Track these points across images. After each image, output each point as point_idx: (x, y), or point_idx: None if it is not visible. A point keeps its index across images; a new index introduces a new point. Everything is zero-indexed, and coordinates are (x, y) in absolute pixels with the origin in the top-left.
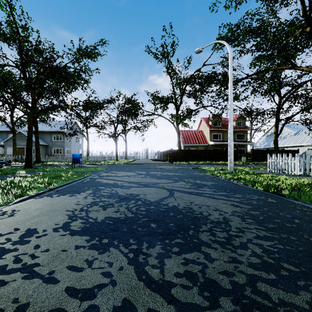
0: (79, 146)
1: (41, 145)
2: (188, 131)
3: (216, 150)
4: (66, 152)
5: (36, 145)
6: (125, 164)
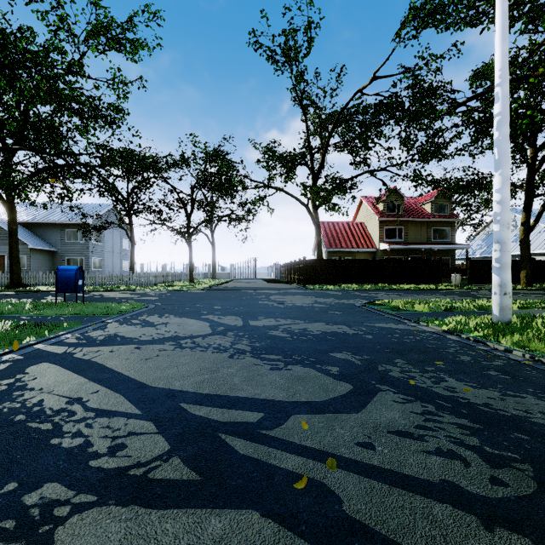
0: (122, 253)
1: (40, 250)
2: (335, 223)
3: (395, 261)
4: (93, 265)
5: (10, 249)
6: (203, 291)
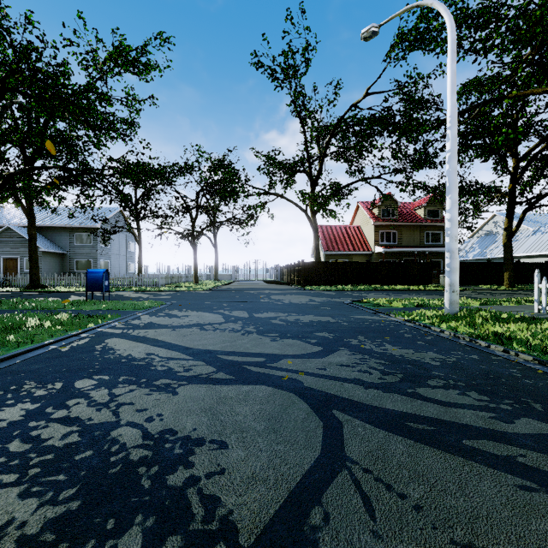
0: (127, 256)
1: (51, 253)
2: (333, 227)
3: (389, 264)
4: (101, 267)
5: (30, 253)
6: (209, 291)
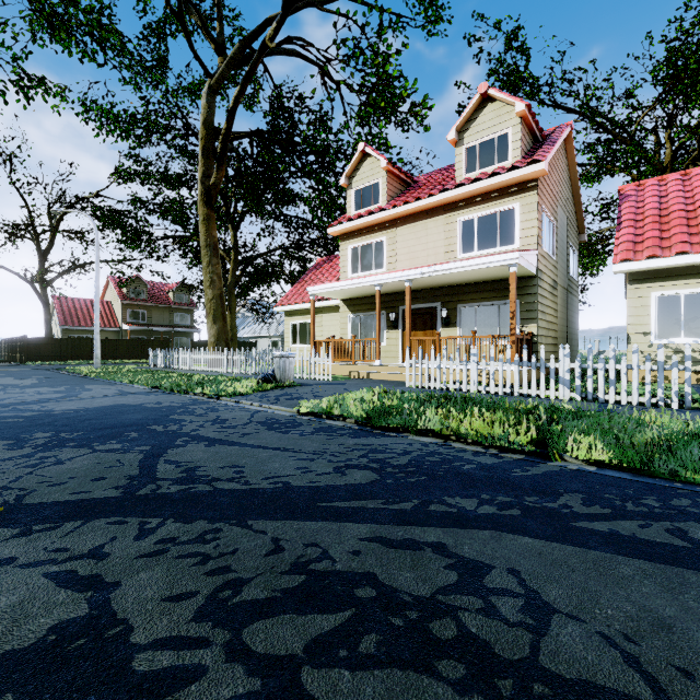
0: None
1: None
2: (76, 300)
3: (129, 341)
4: None
5: None
6: None
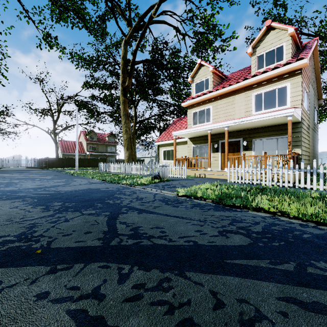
0: None
1: None
2: (68, 141)
3: (89, 159)
4: None
5: None
6: None
